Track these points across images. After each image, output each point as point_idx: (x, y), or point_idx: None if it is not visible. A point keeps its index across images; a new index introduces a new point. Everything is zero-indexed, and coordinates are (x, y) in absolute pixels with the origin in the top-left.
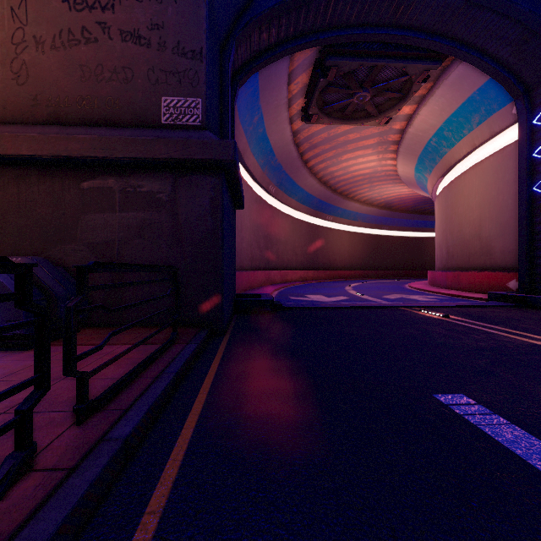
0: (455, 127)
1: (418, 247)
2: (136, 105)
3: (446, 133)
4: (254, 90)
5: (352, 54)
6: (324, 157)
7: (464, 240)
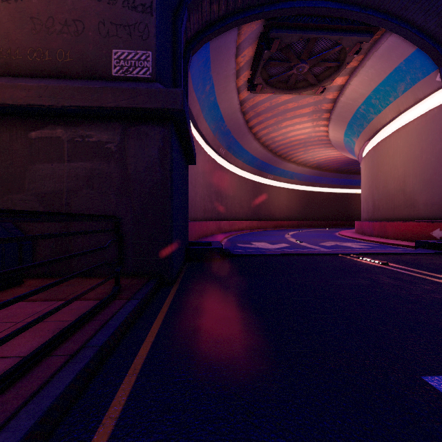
0: (382, 95)
1: (344, 201)
2: (87, 57)
3: (374, 101)
4: (205, 61)
5: (294, 27)
6: (266, 124)
7: (389, 194)
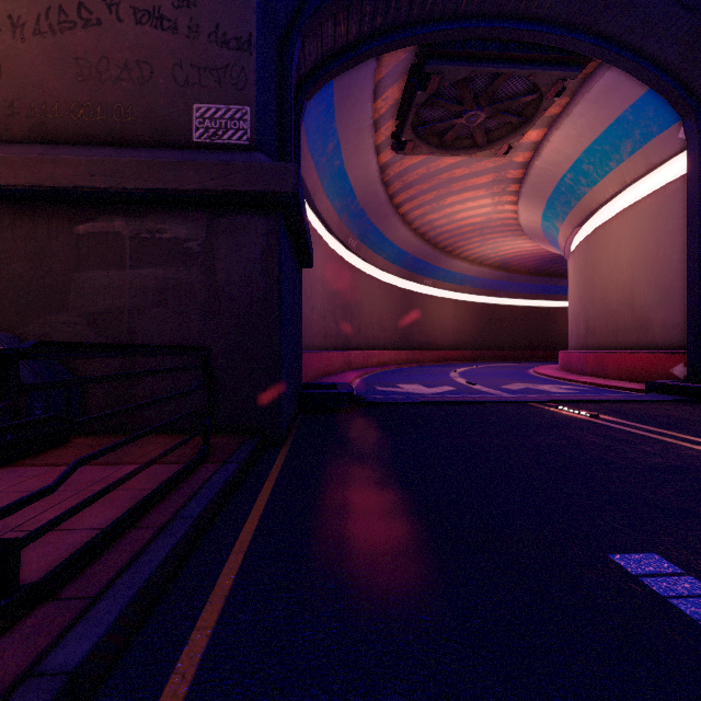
0: (598, 158)
1: (543, 320)
2: (156, 115)
3: (586, 166)
4: (327, 107)
5: (461, 57)
6: (421, 201)
7: (610, 310)
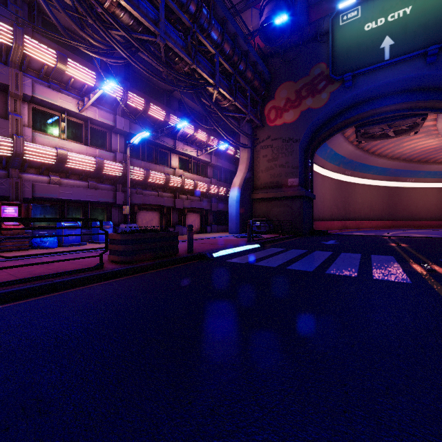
0: None
1: None
2: (282, 182)
3: None
4: (324, 145)
5: (370, 124)
6: (386, 147)
7: None
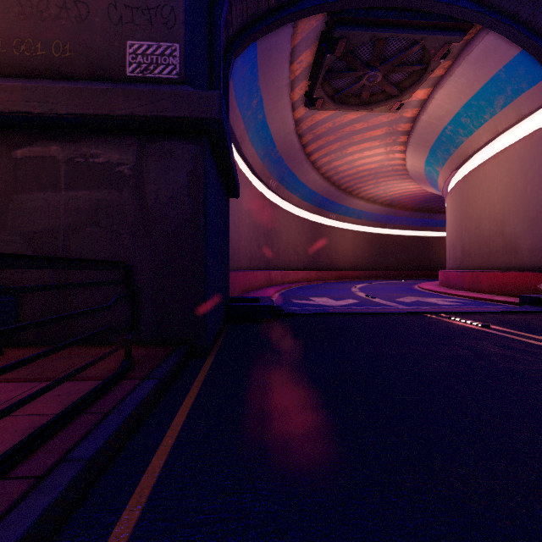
0: (474, 112)
1: (423, 246)
2: (92, 51)
3: (464, 119)
4: (252, 67)
5: (364, 23)
6: (328, 150)
7: (483, 237)
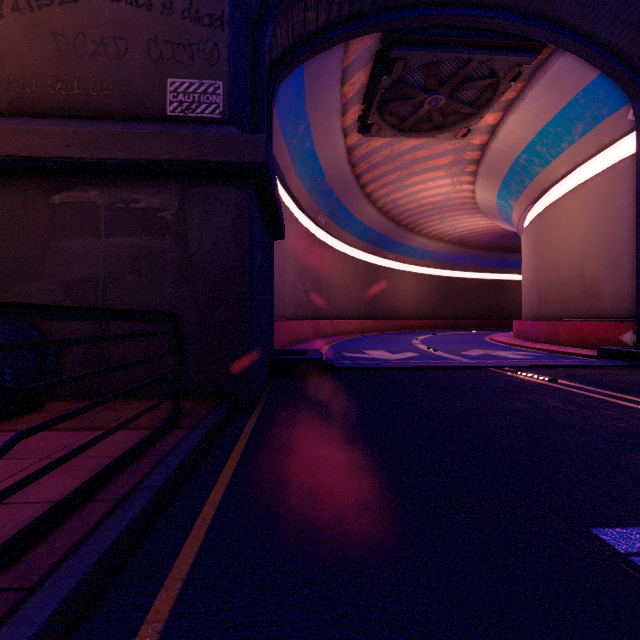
0: (551, 139)
1: (497, 291)
2: (132, 89)
3: (539, 147)
4: (298, 91)
5: (424, 43)
6: (385, 181)
7: (561, 282)
